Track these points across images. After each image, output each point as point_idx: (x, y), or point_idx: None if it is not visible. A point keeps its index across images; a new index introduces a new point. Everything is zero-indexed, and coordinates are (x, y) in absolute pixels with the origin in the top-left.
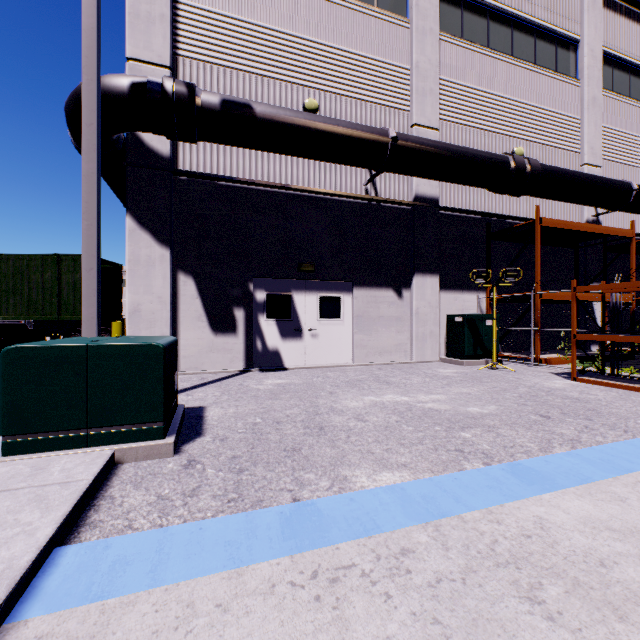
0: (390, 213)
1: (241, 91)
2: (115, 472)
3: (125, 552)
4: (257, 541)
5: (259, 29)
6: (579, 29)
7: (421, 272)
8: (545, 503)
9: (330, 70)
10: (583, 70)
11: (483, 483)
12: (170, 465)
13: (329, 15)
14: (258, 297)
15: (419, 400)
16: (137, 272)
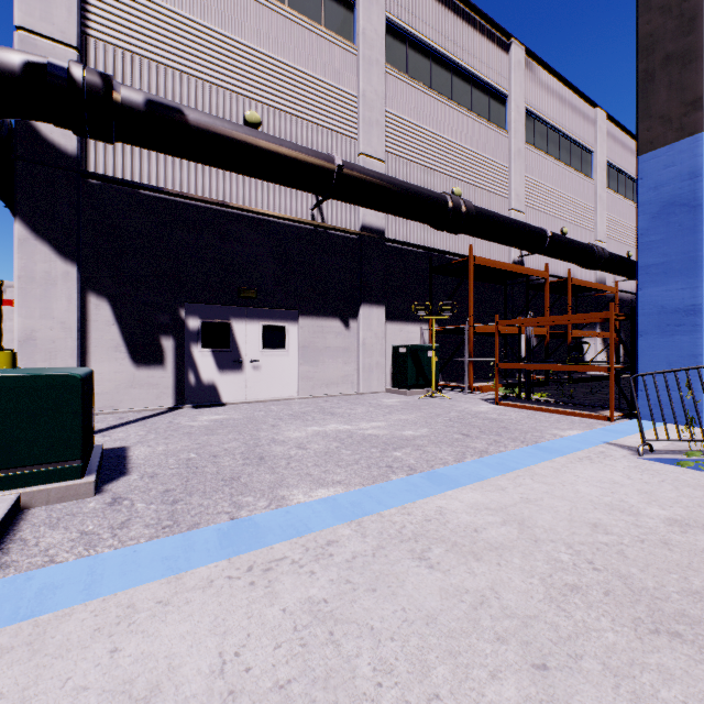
0: (337, 241)
1: (170, 90)
2: (22, 517)
3: (52, 580)
4: (195, 553)
5: (192, 24)
6: (508, 85)
7: (368, 303)
8: (447, 497)
9: (274, 84)
10: (511, 123)
11: (403, 488)
12: (91, 504)
13: (273, 25)
14: (191, 325)
15: (361, 428)
16: (31, 291)
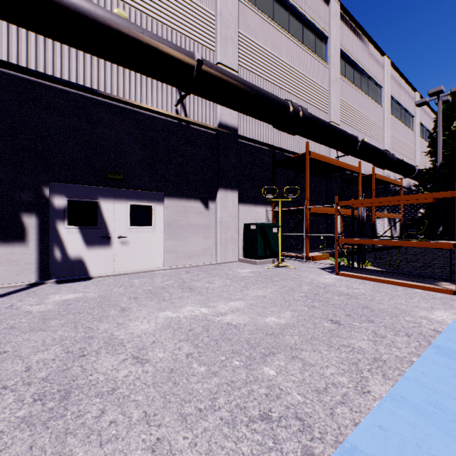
0: (198, 135)
1: None
2: None
3: None
4: None
5: None
6: (328, 29)
7: (224, 187)
8: None
9: None
10: (330, 57)
11: None
12: None
13: None
14: (56, 203)
15: (218, 311)
16: None
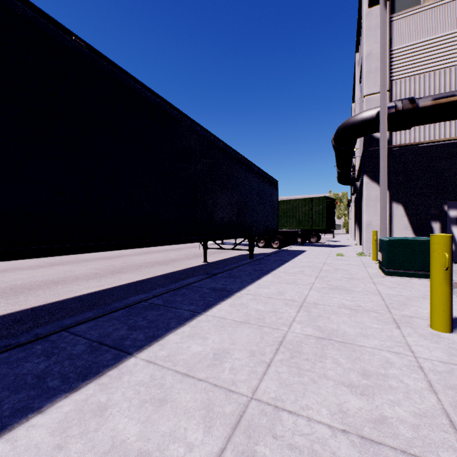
0: None
1: (437, 83)
2: None
3: None
4: None
5: (452, 35)
6: None
7: None
8: None
9: None
10: None
11: None
12: None
13: None
14: (450, 214)
15: None
16: (369, 204)
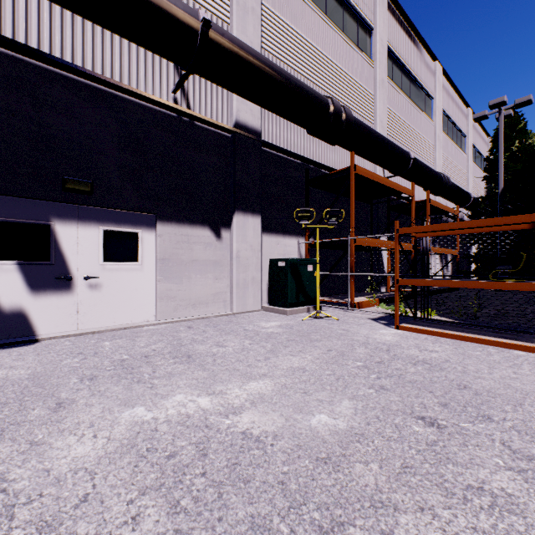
0: (206, 136)
1: None
2: None
3: None
4: None
5: None
6: (373, 18)
7: (242, 210)
8: None
9: None
10: (376, 54)
11: None
12: None
13: None
14: None
15: (229, 404)
16: None
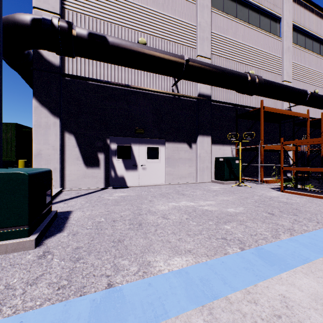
0: (185, 102)
1: (102, 31)
2: None
3: None
4: None
5: None
6: (281, 12)
7: (202, 134)
8: (284, 282)
9: (153, 23)
10: (283, 33)
11: (241, 265)
12: (29, 256)
13: None
14: (112, 147)
15: (200, 204)
16: (39, 132)
